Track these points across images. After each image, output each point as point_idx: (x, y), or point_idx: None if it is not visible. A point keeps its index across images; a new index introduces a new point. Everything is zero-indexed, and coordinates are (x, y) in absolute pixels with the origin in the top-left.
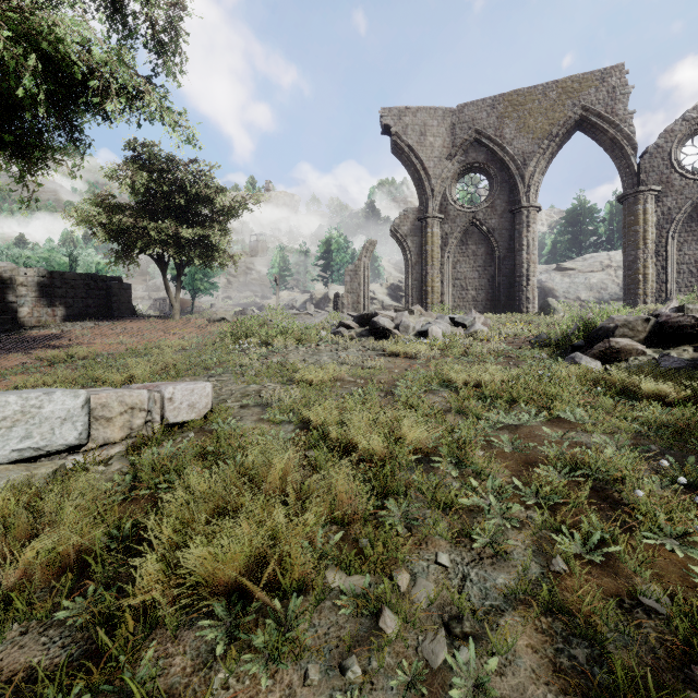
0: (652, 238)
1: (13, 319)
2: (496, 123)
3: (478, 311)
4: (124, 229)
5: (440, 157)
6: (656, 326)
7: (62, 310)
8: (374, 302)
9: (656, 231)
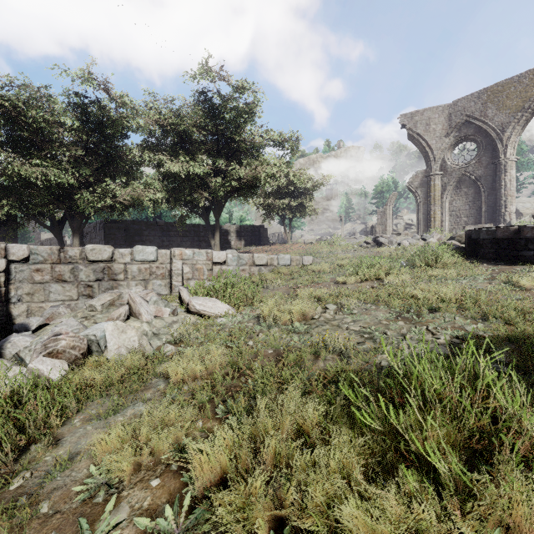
0: None
1: (230, 246)
2: (481, 108)
3: None
4: (269, 205)
5: (440, 136)
6: None
7: (243, 242)
8: (412, 227)
9: None
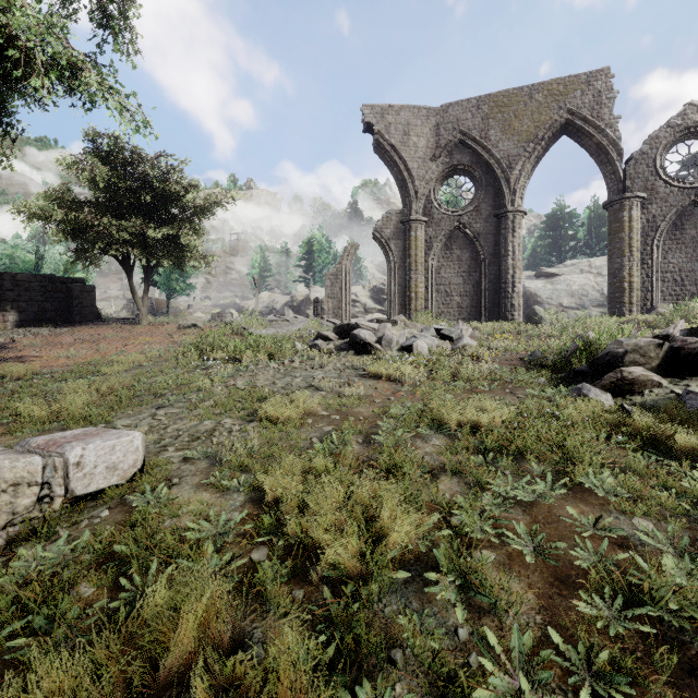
0: (638, 245)
1: None
2: (481, 125)
3: (462, 318)
4: (83, 227)
5: (423, 158)
6: (669, 352)
7: (14, 315)
8: (357, 305)
9: (641, 239)
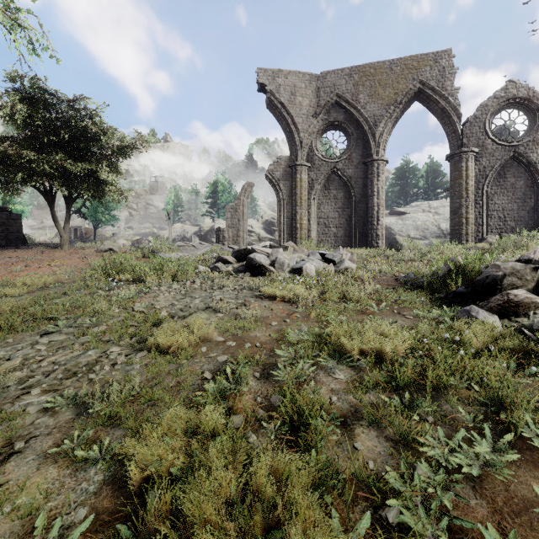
0: (472, 189)
1: None
2: (353, 90)
3: (338, 245)
4: (3, 160)
5: (307, 115)
6: None
7: None
8: (252, 235)
9: (474, 184)
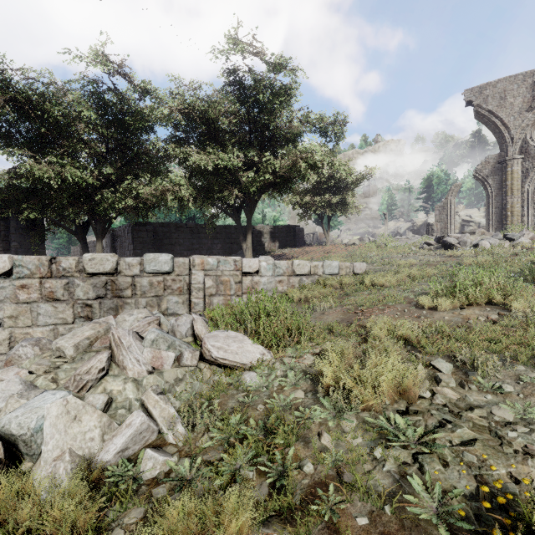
0: None
1: (263, 248)
2: None
3: None
4: (306, 202)
5: (519, 111)
6: None
7: (278, 243)
8: (470, 224)
9: None
